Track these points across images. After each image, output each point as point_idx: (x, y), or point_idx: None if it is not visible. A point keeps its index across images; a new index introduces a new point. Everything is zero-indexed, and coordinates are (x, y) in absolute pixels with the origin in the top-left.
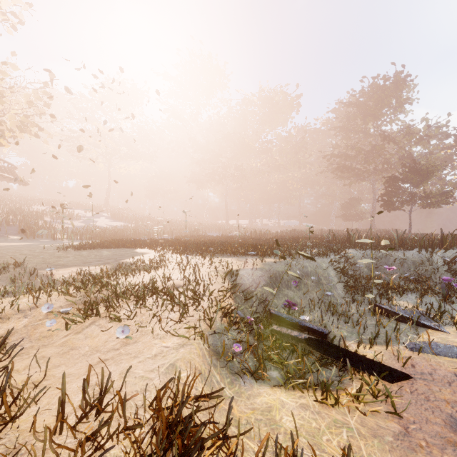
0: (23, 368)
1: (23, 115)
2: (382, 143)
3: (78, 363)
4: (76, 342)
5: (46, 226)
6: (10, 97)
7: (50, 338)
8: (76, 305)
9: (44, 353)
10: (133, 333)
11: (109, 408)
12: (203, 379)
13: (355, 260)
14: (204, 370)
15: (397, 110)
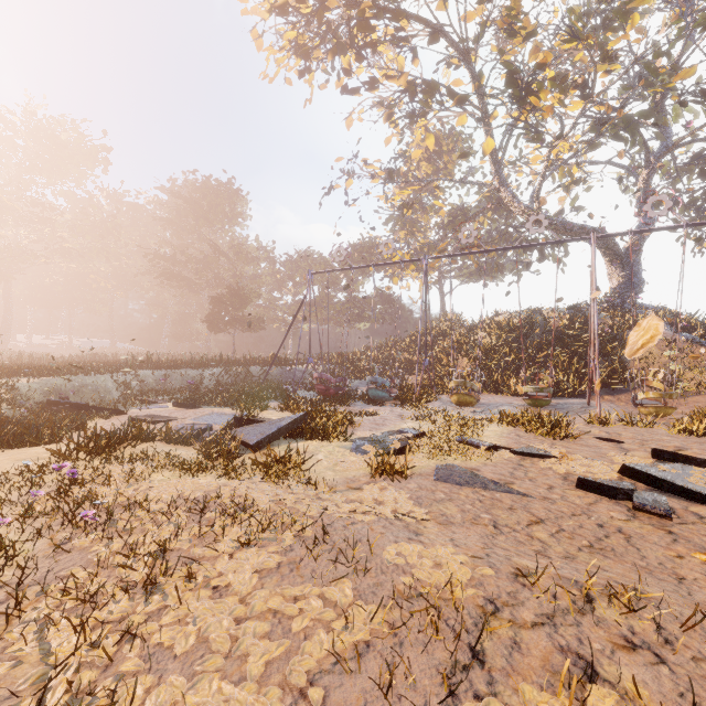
0: None
1: None
2: (215, 256)
3: None
4: None
5: None
6: None
7: None
8: None
9: None
10: None
11: None
12: None
13: (145, 378)
14: None
15: (231, 222)
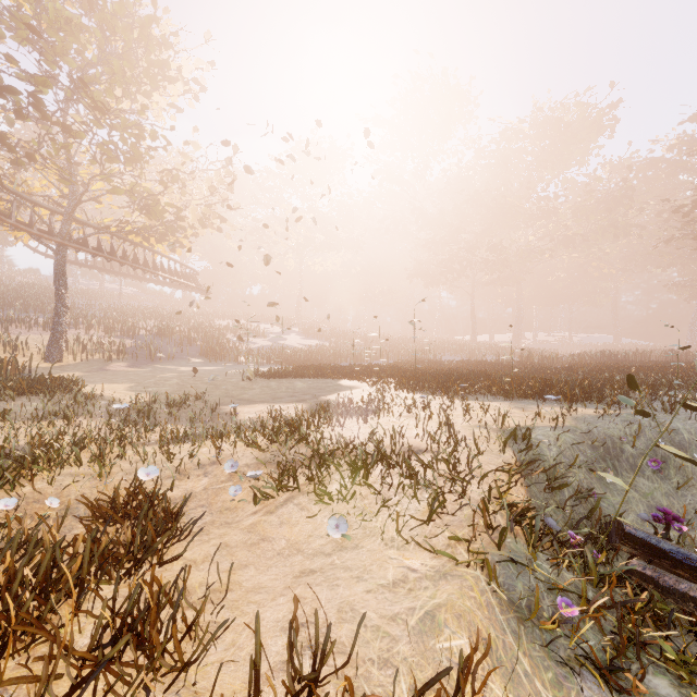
0: (201, 559)
1: (205, 205)
2: None
3: (271, 567)
4: (268, 528)
5: (229, 346)
6: (192, 185)
7: (234, 512)
8: (267, 465)
9: (227, 537)
10: (352, 529)
11: (327, 689)
12: (495, 662)
13: None
14: (495, 640)
15: None
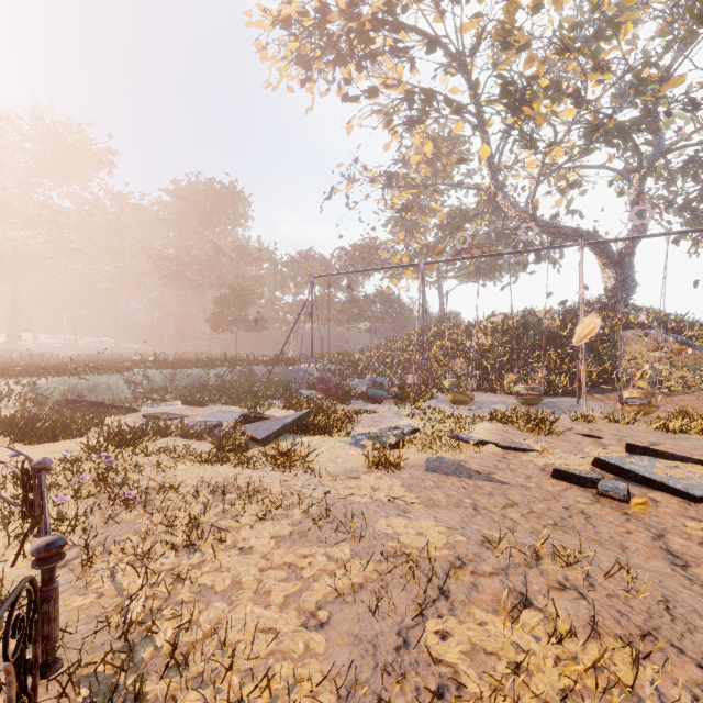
0: None
1: None
2: (218, 257)
3: None
4: None
5: None
6: None
7: None
8: None
9: None
10: None
11: None
12: None
13: (153, 378)
14: None
15: (234, 223)
